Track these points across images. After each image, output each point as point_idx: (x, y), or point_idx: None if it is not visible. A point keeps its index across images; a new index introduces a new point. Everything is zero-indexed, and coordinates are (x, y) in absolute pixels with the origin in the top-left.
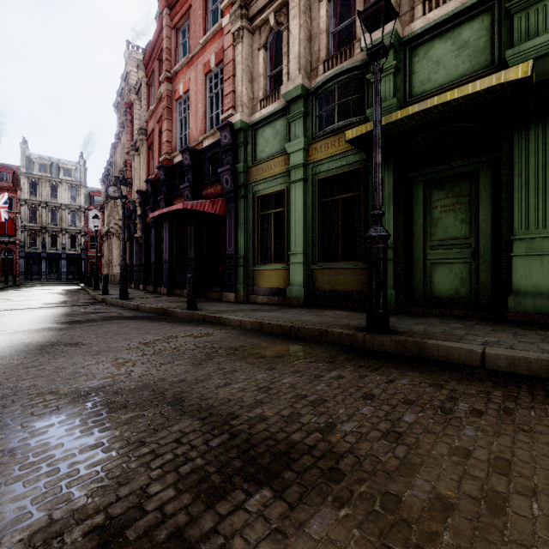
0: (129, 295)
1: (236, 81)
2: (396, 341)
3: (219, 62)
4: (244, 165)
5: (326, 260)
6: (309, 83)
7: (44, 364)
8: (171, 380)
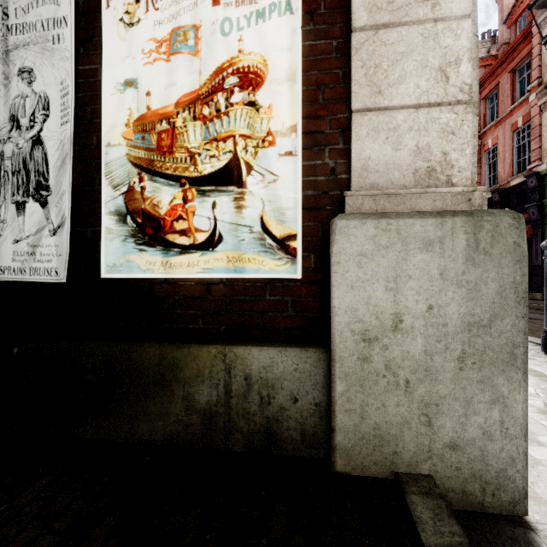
0: None
1: (542, 140)
2: None
3: (525, 122)
4: None
5: None
6: None
7: None
8: None
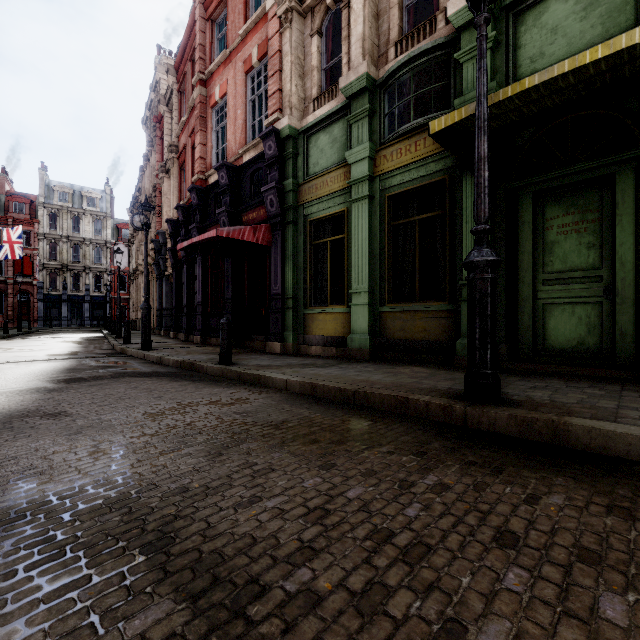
0: (154, 344)
1: (283, 77)
2: (517, 419)
3: (262, 56)
4: (293, 182)
5: (398, 300)
6: (376, 72)
7: None
8: (165, 488)
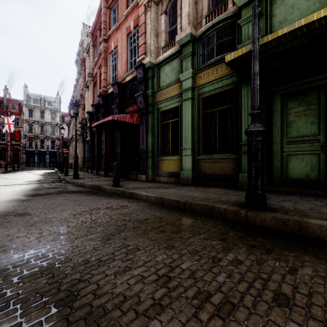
0: (80, 176)
1: (146, 36)
2: (277, 219)
3: (135, 25)
4: (151, 91)
5: (207, 153)
6: (195, 32)
7: None
8: (75, 260)
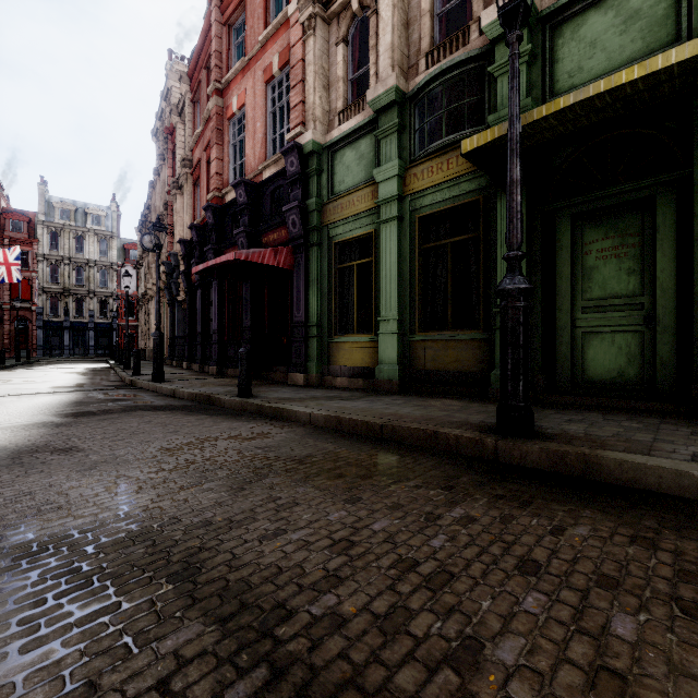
0: (166, 376)
1: (306, 89)
2: (549, 452)
3: (284, 64)
4: (316, 202)
5: (429, 329)
6: (405, 85)
7: (4, 485)
8: (188, 522)
